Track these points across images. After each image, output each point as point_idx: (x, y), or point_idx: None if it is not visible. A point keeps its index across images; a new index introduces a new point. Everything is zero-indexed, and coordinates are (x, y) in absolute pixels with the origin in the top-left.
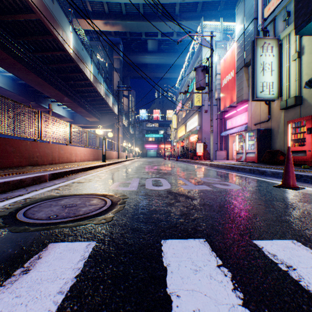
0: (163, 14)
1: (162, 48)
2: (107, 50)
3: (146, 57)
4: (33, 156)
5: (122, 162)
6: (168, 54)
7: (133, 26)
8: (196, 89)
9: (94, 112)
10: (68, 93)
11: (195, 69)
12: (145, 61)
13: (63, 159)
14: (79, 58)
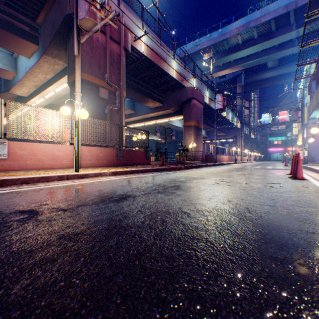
0: (279, 46)
1: (283, 62)
2: (232, 87)
3: (265, 74)
4: (216, 159)
5: (244, 162)
6: (291, 64)
7: (252, 63)
8: (291, 121)
9: (222, 130)
10: (210, 124)
11: (290, 110)
12: (265, 77)
13: (221, 160)
14: (227, 125)
